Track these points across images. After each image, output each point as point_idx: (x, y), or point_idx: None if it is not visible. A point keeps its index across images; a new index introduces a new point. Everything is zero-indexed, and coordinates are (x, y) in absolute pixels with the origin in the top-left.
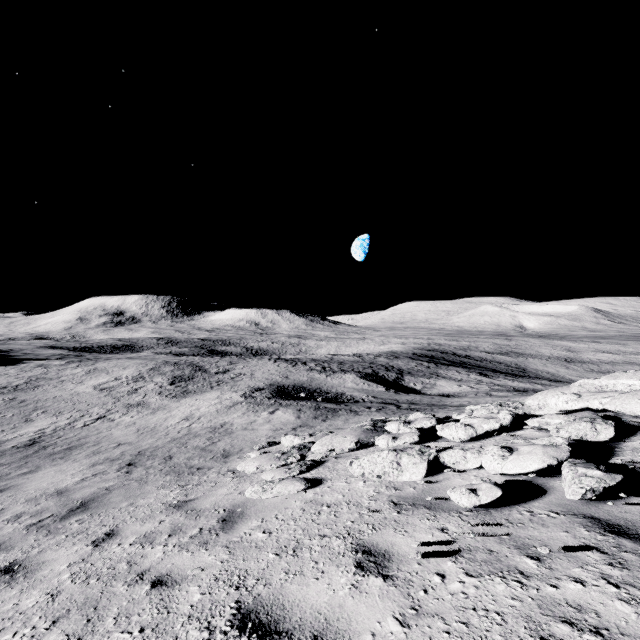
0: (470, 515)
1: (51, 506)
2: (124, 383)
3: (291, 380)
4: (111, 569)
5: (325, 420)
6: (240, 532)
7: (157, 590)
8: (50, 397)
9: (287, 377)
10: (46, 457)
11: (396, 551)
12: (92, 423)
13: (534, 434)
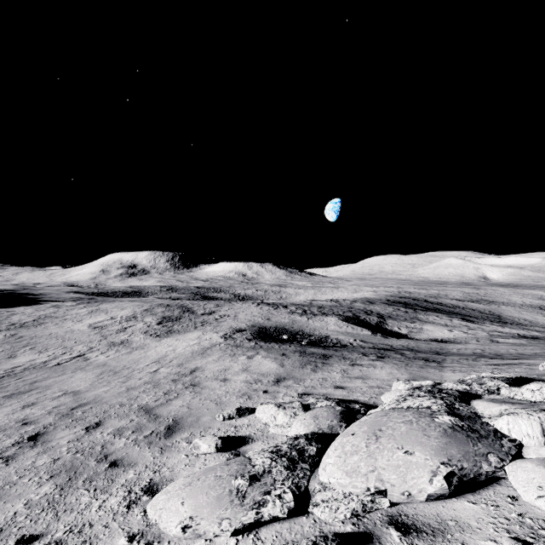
0: None
1: None
2: (117, 322)
3: (273, 322)
4: None
5: (315, 370)
6: None
7: None
8: (46, 334)
9: (269, 319)
10: None
11: None
12: (66, 362)
13: None
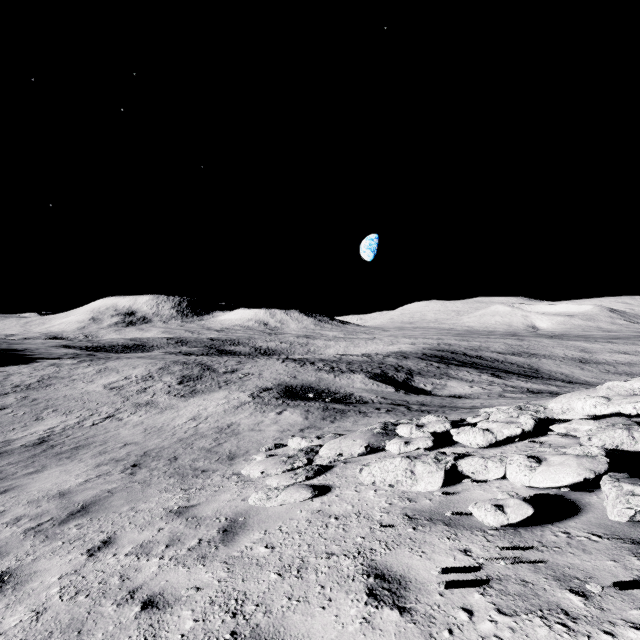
0: (496, 535)
1: (52, 509)
2: (133, 382)
3: (299, 380)
4: (102, 584)
5: (333, 421)
6: (241, 545)
7: (147, 613)
8: (61, 396)
9: (295, 377)
10: (53, 456)
11: (413, 577)
12: (101, 422)
13: (560, 441)
